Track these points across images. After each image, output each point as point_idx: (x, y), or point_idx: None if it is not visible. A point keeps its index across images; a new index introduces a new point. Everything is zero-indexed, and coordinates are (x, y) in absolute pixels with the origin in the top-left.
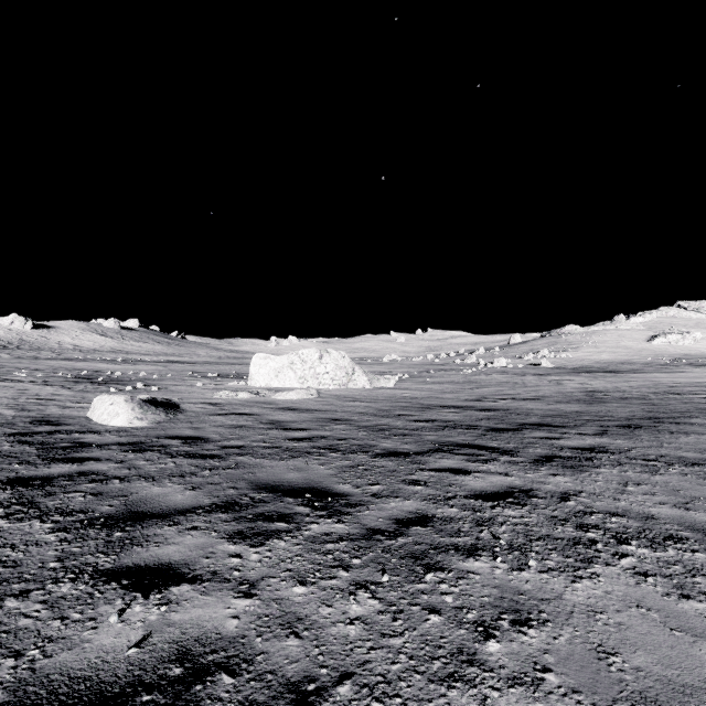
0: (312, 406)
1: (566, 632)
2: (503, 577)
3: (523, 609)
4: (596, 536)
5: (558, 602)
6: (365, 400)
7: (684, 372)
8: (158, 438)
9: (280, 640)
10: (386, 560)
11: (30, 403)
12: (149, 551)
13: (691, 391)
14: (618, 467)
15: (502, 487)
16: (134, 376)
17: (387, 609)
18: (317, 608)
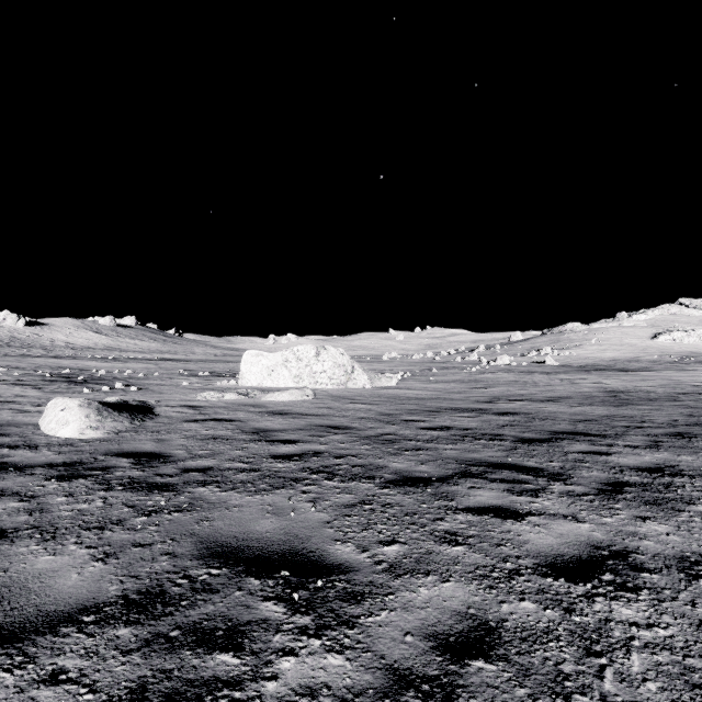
0: (307, 409)
1: None
2: None
3: None
4: None
5: None
6: (366, 402)
7: (697, 370)
8: (105, 456)
9: None
10: None
11: None
12: None
13: None
14: None
15: (581, 545)
16: (118, 375)
17: None
18: None
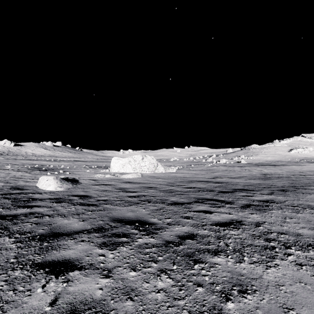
0: (139, 181)
1: (266, 297)
2: (232, 266)
3: (243, 284)
4: (274, 244)
5: (260, 280)
6: (163, 178)
7: (305, 165)
8: (68, 196)
9: (123, 302)
10: (175, 257)
11: (11, 179)
12: (60, 252)
13: (309, 174)
14: (280, 209)
15: (228, 219)
16: (58, 167)
17: (176, 284)
18: (141, 283)
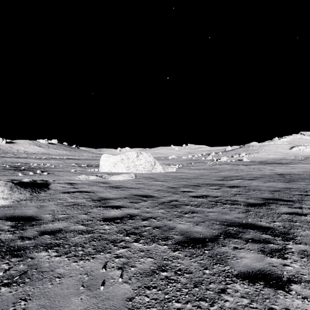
0: (130, 185)
1: None
2: None
3: None
4: None
5: None
6: (161, 180)
7: None
8: None
9: None
10: None
11: None
12: None
13: None
14: None
15: None
16: (42, 166)
17: None
18: None
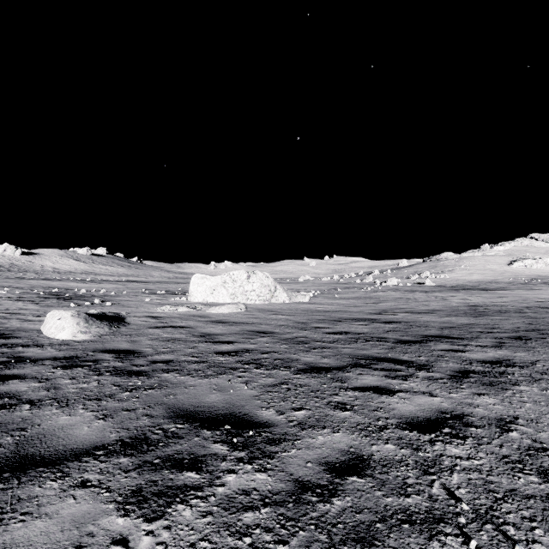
0: (240, 319)
1: None
2: None
3: None
4: None
5: None
6: (286, 314)
7: (542, 289)
8: (94, 352)
9: None
10: (323, 548)
11: None
12: (6, 532)
13: None
14: (535, 383)
15: (432, 411)
16: (95, 293)
17: None
18: None
